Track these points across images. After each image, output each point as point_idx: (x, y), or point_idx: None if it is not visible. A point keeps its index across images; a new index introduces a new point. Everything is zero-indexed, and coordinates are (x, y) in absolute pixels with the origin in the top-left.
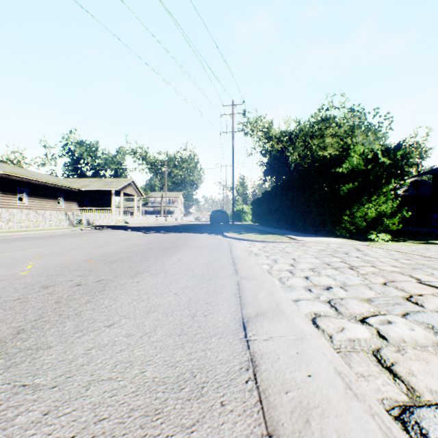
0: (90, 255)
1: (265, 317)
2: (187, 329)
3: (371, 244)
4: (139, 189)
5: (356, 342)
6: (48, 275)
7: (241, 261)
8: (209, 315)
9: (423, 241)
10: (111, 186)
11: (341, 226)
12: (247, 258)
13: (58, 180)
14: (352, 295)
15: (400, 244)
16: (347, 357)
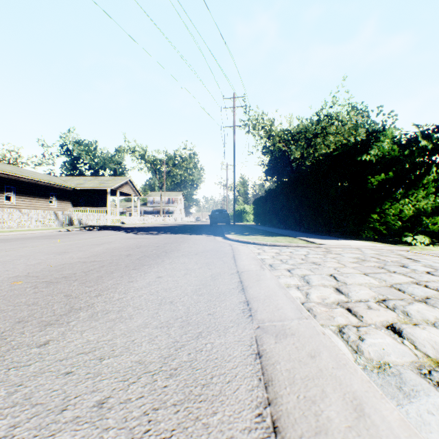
0: (33, 268)
1: None
2: None
3: (411, 249)
4: (136, 189)
5: None
6: None
7: (252, 279)
8: None
9: None
10: (107, 185)
11: (368, 226)
12: (260, 273)
13: (51, 178)
14: None
15: None
16: None
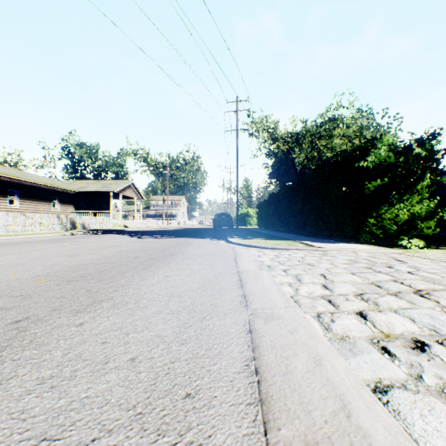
0: (51, 268)
1: None
2: None
3: (405, 252)
4: (139, 192)
5: None
6: None
7: (250, 278)
8: None
9: None
10: (110, 188)
11: (366, 230)
12: (258, 273)
13: (53, 181)
14: None
15: (439, 252)
16: None
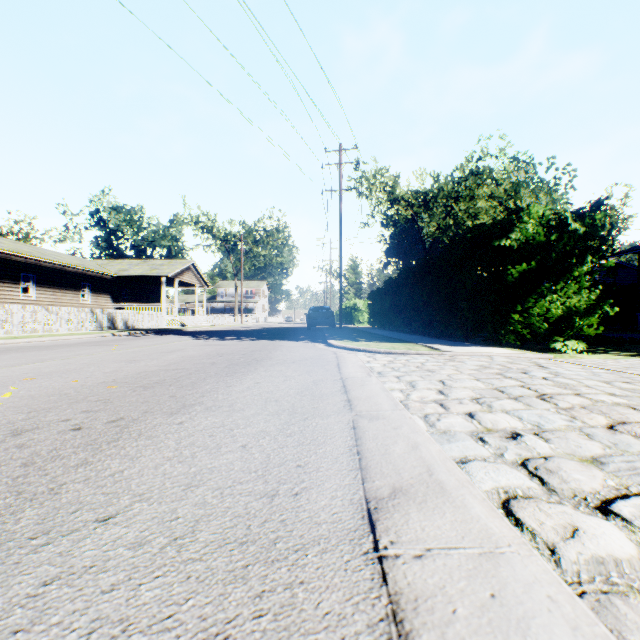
0: (114, 375)
1: (411, 498)
2: (259, 528)
3: (557, 357)
4: (202, 276)
5: (613, 566)
6: (31, 410)
7: (356, 384)
8: (302, 493)
9: (635, 352)
10: (161, 271)
11: (509, 329)
12: (366, 380)
13: (82, 262)
14: (561, 450)
15: (601, 357)
16: (608, 612)
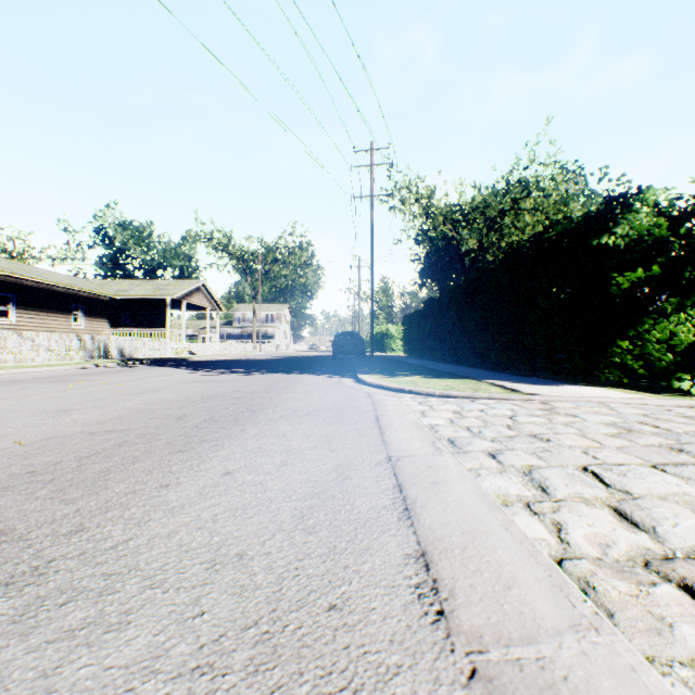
0: None
1: None
2: None
3: None
4: (214, 298)
5: None
6: None
7: (422, 480)
8: None
9: None
10: (166, 292)
11: (612, 361)
12: (436, 464)
13: (75, 281)
14: None
15: None
16: None
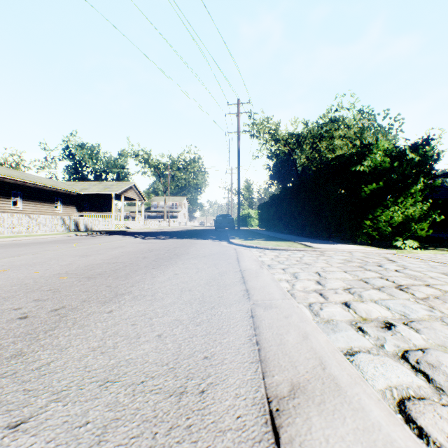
0: (68, 267)
1: (309, 398)
2: (164, 438)
3: (399, 252)
4: (141, 193)
5: None
6: None
7: (252, 275)
8: (207, 390)
9: None
10: (111, 189)
11: (362, 231)
12: (259, 271)
13: (55, 183)
14: (434, 342)
15: (431, 252)
16: None
